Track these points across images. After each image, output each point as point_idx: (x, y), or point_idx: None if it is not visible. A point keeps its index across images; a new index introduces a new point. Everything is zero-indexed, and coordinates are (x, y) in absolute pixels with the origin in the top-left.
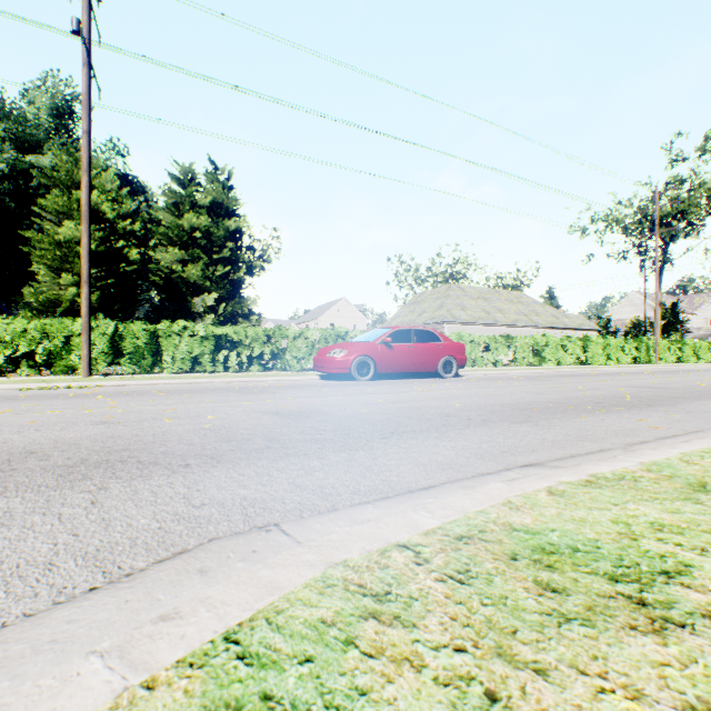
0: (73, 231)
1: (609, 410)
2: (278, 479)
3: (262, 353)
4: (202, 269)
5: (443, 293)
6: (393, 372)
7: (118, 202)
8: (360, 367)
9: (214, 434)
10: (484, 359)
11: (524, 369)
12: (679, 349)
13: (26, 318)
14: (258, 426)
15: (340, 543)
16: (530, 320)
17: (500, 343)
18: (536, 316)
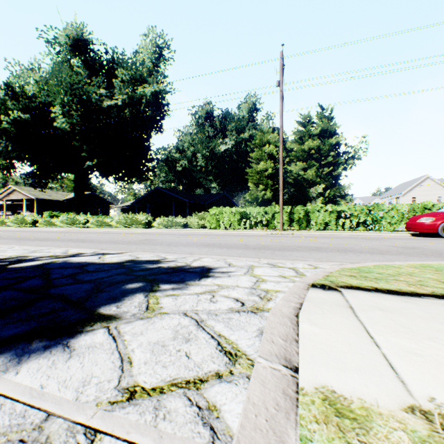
0: (262, 166)
1: None
2: (411, 259)
3: (364, 220)
4: (314, 171)
5: None
6: None
7: (276, 146)
8: None
9: (372, 249)
10: None
11: None
12: None
13: (246, 206)
14: (388, 249)
15: (442, 262)
16: None
17: None
18: None
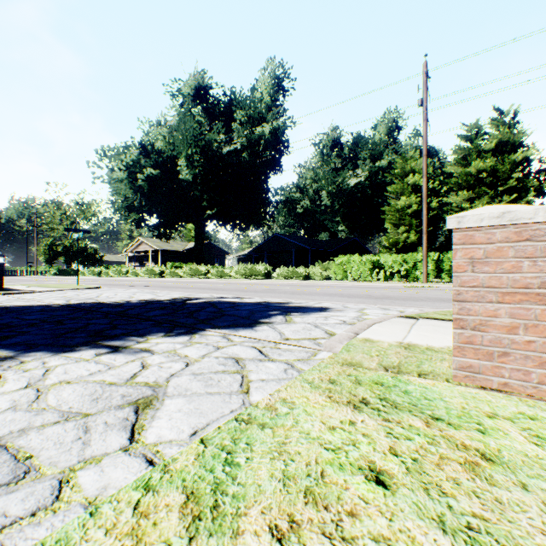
0: (404, 201)
1: None
2: None
3: None
4: (486, 202)
5: None
6: None
7: None
8: None
9: None
10: None
11: None
12: None
13: (382, 253)
14: None
15: None
16: None
17: None
18: None
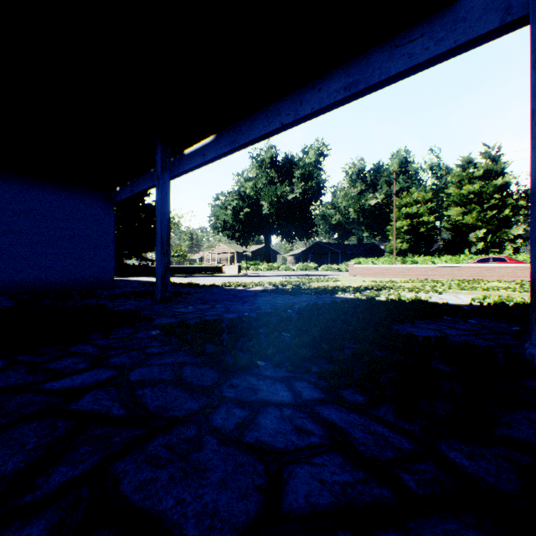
0: (400, 223)
1: None
2: None
3: None
4: (476, 215)
5: None
6: None
7: (418, 203)
8: None
9: None
10: None
11: None
12: None
13: (386, 255)
14: None
15: None
16: None
17: None
18: None
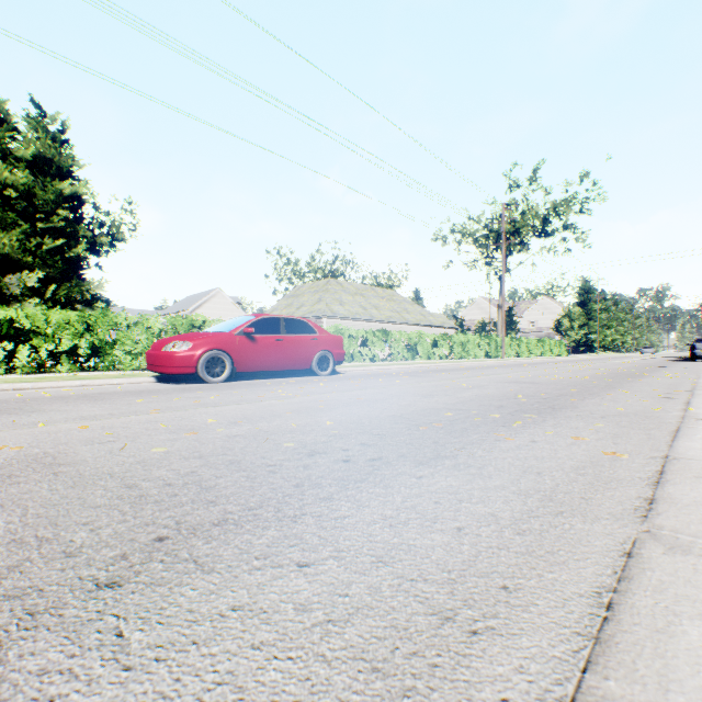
0: None
1: (523, 420)
2: None
3: (79, 347)
4: (21, 239)
5: (323, 287)
6: (258, 371)
7: None
8: (211, 364)
9: None
10: (363, 354)
11: (401, 364)
12: (517, 345)
13: None
14: None
15: None
16: (402, 317)
17: (378, 338)
18: (407, 313)
